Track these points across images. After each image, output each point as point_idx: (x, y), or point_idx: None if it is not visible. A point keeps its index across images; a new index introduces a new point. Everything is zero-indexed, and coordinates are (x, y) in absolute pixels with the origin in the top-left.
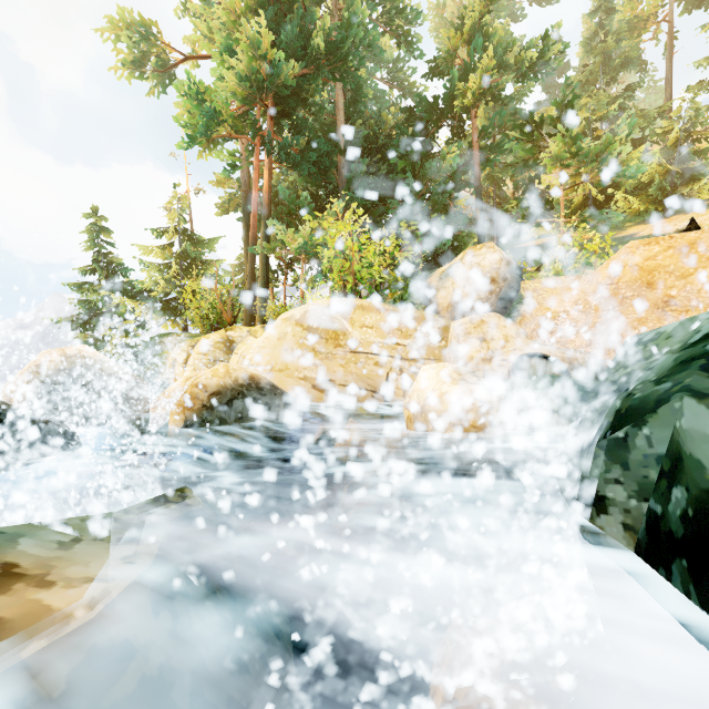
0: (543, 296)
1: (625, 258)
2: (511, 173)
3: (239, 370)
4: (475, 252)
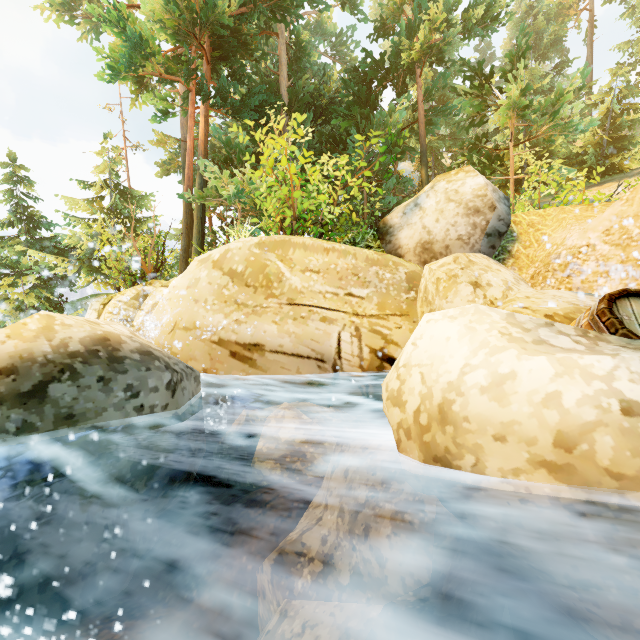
0: (542, 231)
1: None
2: (448, 144)
3: (78, 326)
4: (450, 177)
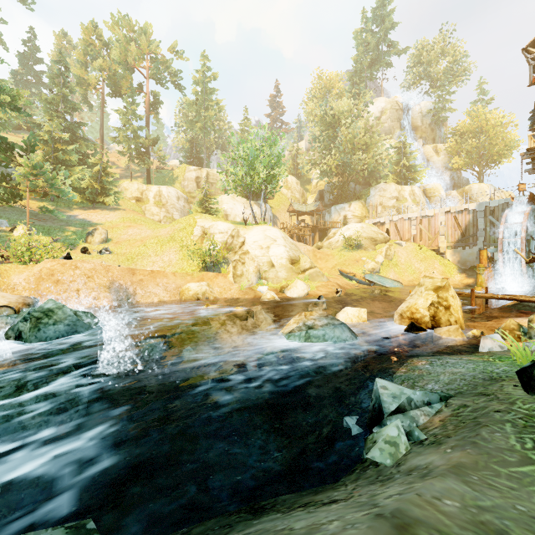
0: (10, 273)
1: (44, 265)
2: None
3: None
4: None
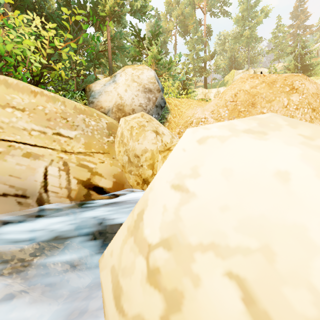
0: (181, 110)
1: (240, 85)
2: None
3: None
4: (134, 67)
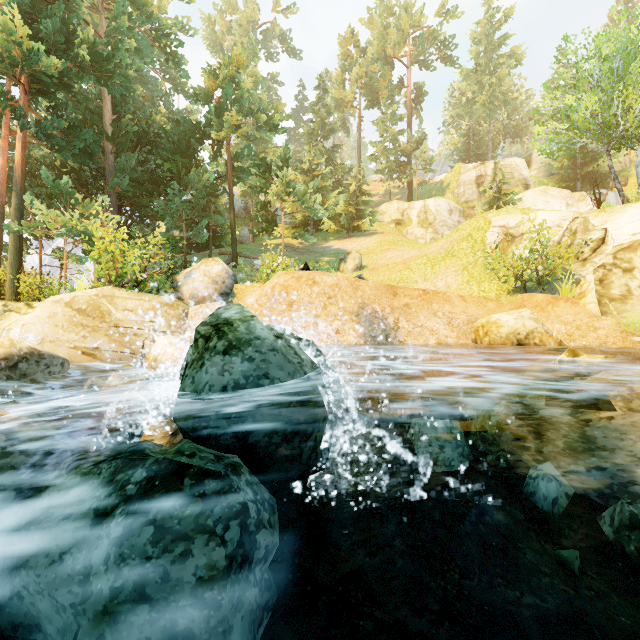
0: (246, 293)
1: (277, 280)
2: None
3: (22, 343)
4: (208, 263)
